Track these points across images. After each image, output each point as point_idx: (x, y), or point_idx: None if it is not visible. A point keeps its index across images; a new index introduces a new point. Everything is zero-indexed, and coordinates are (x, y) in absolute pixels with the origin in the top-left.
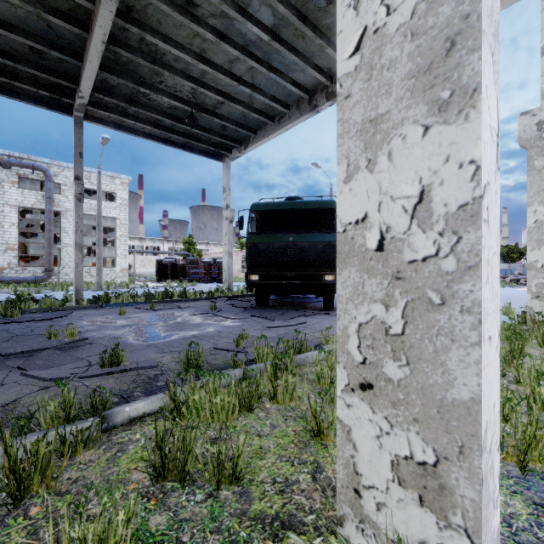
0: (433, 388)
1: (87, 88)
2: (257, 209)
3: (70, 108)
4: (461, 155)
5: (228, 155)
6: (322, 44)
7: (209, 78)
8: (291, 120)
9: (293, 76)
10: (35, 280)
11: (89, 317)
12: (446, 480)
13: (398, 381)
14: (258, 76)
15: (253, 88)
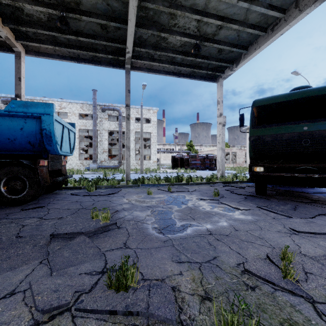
0: None
1: (130, 44)
2: (260, 104)
3: (123, 64)
4: None
5: (221, 75)
6: None
7: (211, 7)
8: (288, 21)
9: None
10: (114, 167)
11: (129, 195)
12: None
13: None
14: None
15: (251, 1)
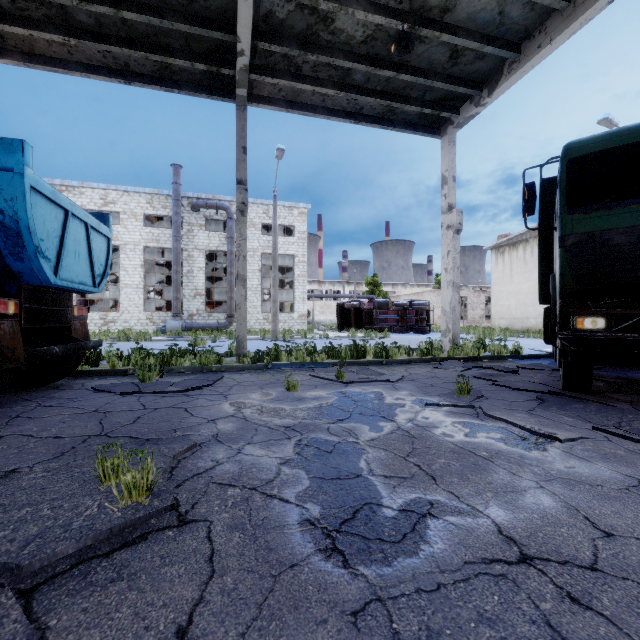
0: None
1: (245, 29)
2: (588, 151)
3: (232, 90)
4: None
5: (451, 120)
6: None
7: None
8: None
9: None
10: (218, 326)
11: (240, 390)
12: None
13: None
14: None
15: None
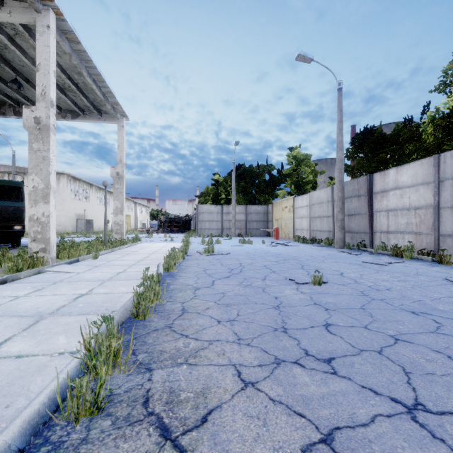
0: (45, 237)
1: None
2: None
3: None
4: (48, 209)
5: None
6: (13, 92)
7: None
8: None
9: None
10: None
11: None
12: (46, 248)
13: (40, 238)
14: None
15: None
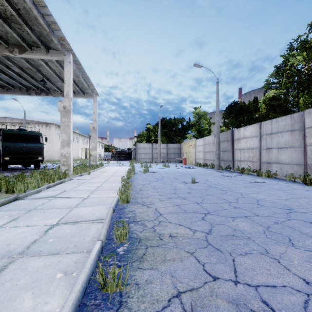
0: (68, 163)
1: None
2: (7, 132)
3: None
4: (69, 150)
5: None
6: (38, 84)
7: None
8: (16, 93)
9: (21, 81)
10: None
11: None
12: (69, 169)
13: (66, 164)
14: (3, 76)
15: None
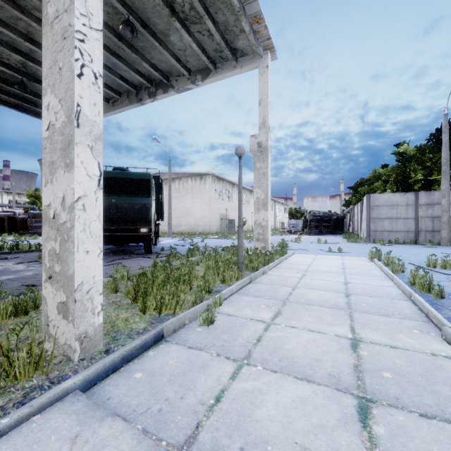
0: (66, 272)
1: None
2: None
3: None
4: (71, 185)
5: None
6: (138, 58)
7: (39, 56)
8: (123, 105)
9: (121, 73)
10: None
11: None
12: (68, 305)
13: (58, 272)
14: None
15: None
